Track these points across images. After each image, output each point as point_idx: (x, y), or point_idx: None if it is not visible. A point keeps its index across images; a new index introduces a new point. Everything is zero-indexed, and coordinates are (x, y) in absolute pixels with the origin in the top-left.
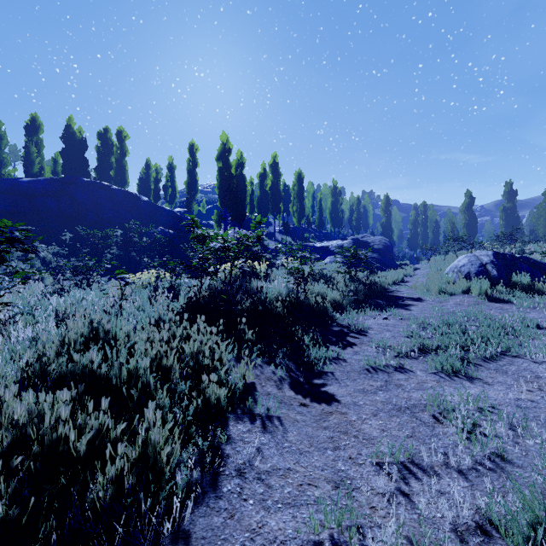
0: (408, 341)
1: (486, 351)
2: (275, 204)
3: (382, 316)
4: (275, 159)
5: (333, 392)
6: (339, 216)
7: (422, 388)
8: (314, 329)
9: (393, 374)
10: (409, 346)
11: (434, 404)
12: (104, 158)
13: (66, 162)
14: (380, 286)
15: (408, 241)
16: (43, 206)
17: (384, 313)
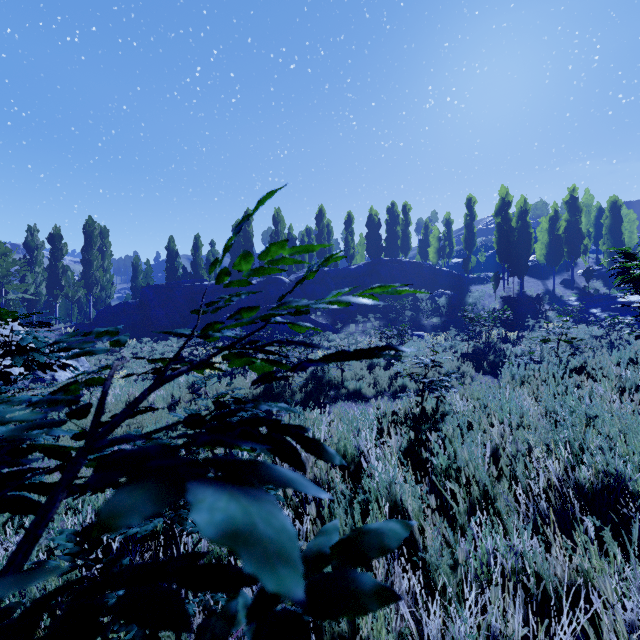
0: None
1: None
2: (573, 247)
3: None
4: (573, 193)
5: None
6: None
7: None
8: None
9: None
10: None
11: None
12: (391, 229)
13: (369, 243)
14: None
15: None
16: (362, 282)
17: None
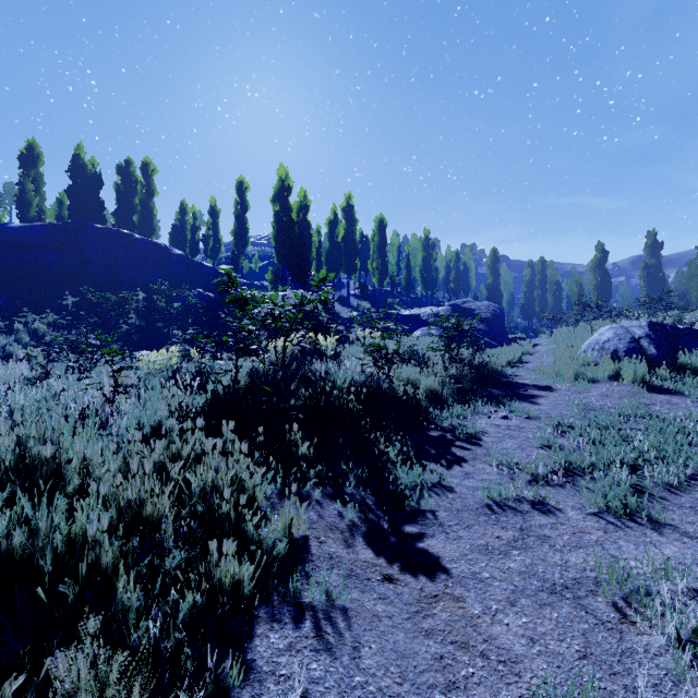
0: (543, 455)
1: (669, 475)
2: (350, 259)
3: (500, 413)
4: (350, 200)
5: (438, 550)
6: (432, 275)
7: (583, 544)
8: (403, 436)
9: (531, 516)
10: (546, 464)
11: (613, 582)
12: (125, 199)
13: (74, 204)
14: (492, 368)
15: (521, 307)
16: (40, 260)
17: (501, 409)
